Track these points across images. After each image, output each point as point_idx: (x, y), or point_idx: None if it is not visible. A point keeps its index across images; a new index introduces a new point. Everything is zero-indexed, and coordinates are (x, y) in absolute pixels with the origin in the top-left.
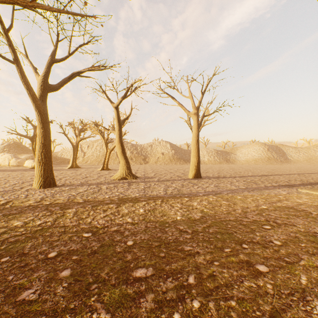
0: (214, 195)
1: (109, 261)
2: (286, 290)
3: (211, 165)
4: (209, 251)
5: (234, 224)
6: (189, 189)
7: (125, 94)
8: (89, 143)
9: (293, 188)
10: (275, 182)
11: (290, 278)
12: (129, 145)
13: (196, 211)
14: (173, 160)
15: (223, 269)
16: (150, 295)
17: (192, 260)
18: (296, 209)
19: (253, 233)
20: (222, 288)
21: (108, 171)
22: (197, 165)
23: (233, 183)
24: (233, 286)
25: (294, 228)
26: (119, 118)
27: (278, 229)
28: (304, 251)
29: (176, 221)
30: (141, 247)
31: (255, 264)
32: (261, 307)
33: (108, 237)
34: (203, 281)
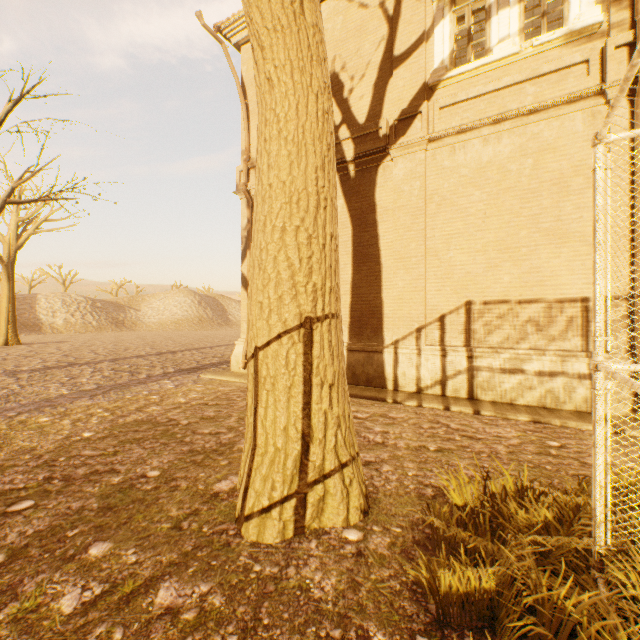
0: None
1: None
2: None
3: (72, 336)
4: None
5: None
6: None
7: None
8: None
9: (197, 373)
10: (178, 364)
11: None
12: None
13: None
14: None
15: None
16: None
17: None
18: (158, 423)
19: None
20: None
21: None
22: None
23: (79, 378)
24: None
25: (103, 481)
26: None
27: (56, 499)
28: (59, 555)
29: None
30: None
31: None
32: None
33: None
34: None
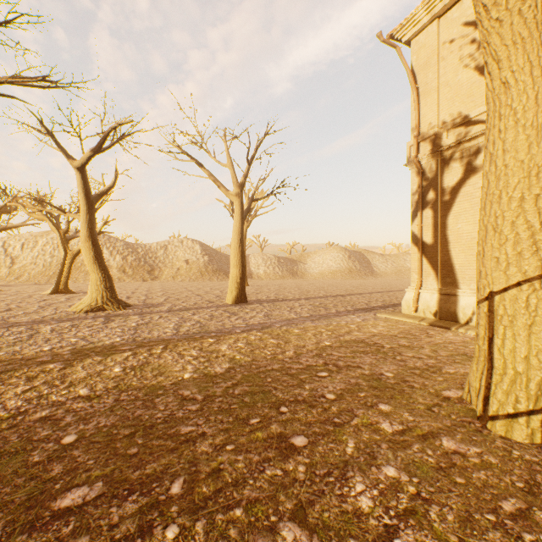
0: (260, 330)
1: (2, 488)
2: (323, 469)
3: (269, 281)
4: (224, 428)
5: (278, 376)
6: (221, 322)
7: (100, 144)
8: (25, 238)
9: (372, 313)
10: (352, 304)
11: (334, 448)
12: (121, 244)
13: (222, 360)
14: (206, 273)
15: (239, 455)
16: (81, 541)
17: (188, 450)
18: (368, 343)
19: (301, 387)
20: (228, 490)
21: (68, 296)
22: (240, 281)
23: (295, 308)
24: (247, 482)
25: (358, 371)
26: (87, 189)
27: (338, 375)
28: (362, 403)
29: (181, 383)
30: (93, 443)
31: (291, 436)
32: (281, 507)
33: (19, 436)
34: (197, 486)
